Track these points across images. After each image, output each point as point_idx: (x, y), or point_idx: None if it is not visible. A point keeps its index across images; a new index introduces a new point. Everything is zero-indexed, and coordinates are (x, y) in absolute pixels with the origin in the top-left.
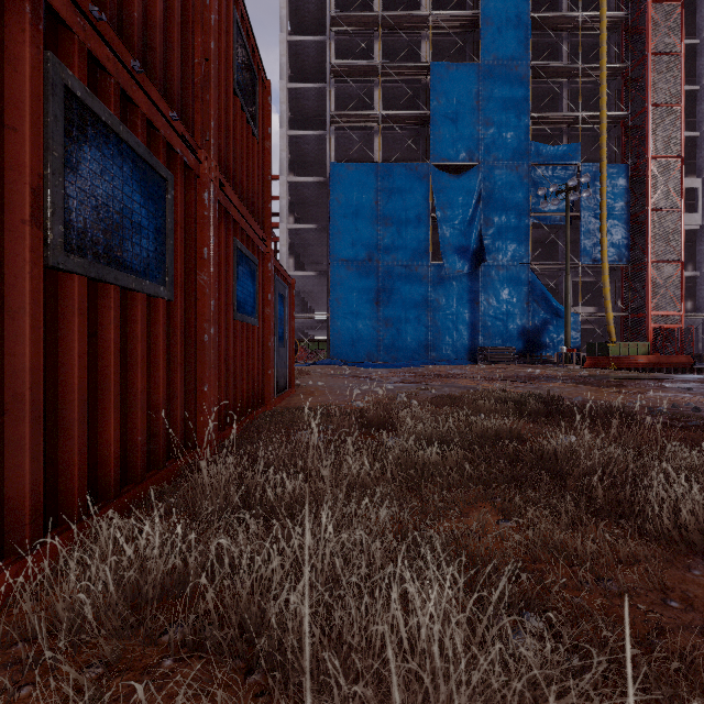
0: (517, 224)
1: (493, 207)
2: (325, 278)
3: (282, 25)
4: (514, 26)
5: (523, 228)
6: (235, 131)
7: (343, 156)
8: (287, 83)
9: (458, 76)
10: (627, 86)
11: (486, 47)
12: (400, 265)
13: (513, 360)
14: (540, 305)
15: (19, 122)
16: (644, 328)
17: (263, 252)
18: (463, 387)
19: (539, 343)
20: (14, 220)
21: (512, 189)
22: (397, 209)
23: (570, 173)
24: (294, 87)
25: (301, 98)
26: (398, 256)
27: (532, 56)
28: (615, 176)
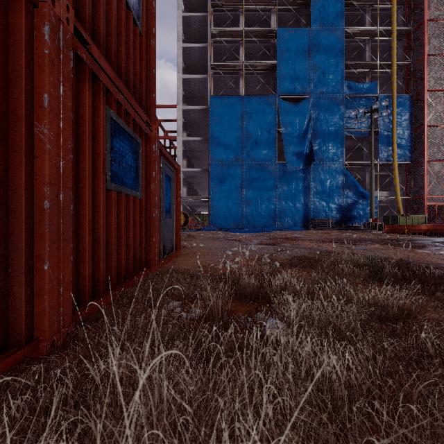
0: (335, 136)
1: (319, 125)
2: (207, 173)
3: (178, 5)
4: (333, 3)
5: (339, 138)
6: (110, 3)
7: (219, 93)
8: (182, 43)
9: (295, 37)
10: (410, 43)
11: (315, 18)
12: (257, 164)
13: (333, 227)
14: (351, 190)
15: None
16: (421, 206)
17: (147, 134)
18: (309, 248)
19: (350, 216)
20: None
21: (332, 113)
22: (255, 126)
23: (371, 101)
24: (186, 46)
25: (191, 54)
26: (256, 158)
27: (345, 25)
28: (402, 103)
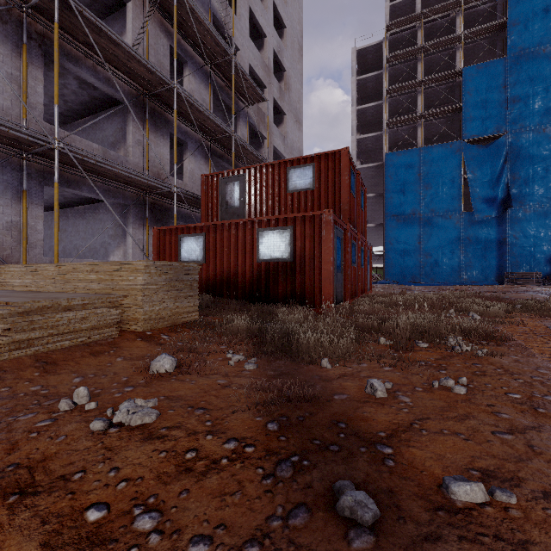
0: (544, 175)
1: (520, 164)
2: (381, 227)
3: (353, 72)
4: (541, 19)
5: (550, 177)
6: (361, 217)
7: (394, 142)
8: (356, 106)
9: (486, 72)
10: None
11: (513, 43)
12: (437, 215)
13: (538, 282)
14: None
15: (350, 250)
16: None
17: (364, 244)
18: None
19: None
20: (350, 261)
21: (539, 148)
22: (435, 177)
23: None
24: (360, 108)
25: (365, 112)
26: (436, 209)
27: None
28: None
